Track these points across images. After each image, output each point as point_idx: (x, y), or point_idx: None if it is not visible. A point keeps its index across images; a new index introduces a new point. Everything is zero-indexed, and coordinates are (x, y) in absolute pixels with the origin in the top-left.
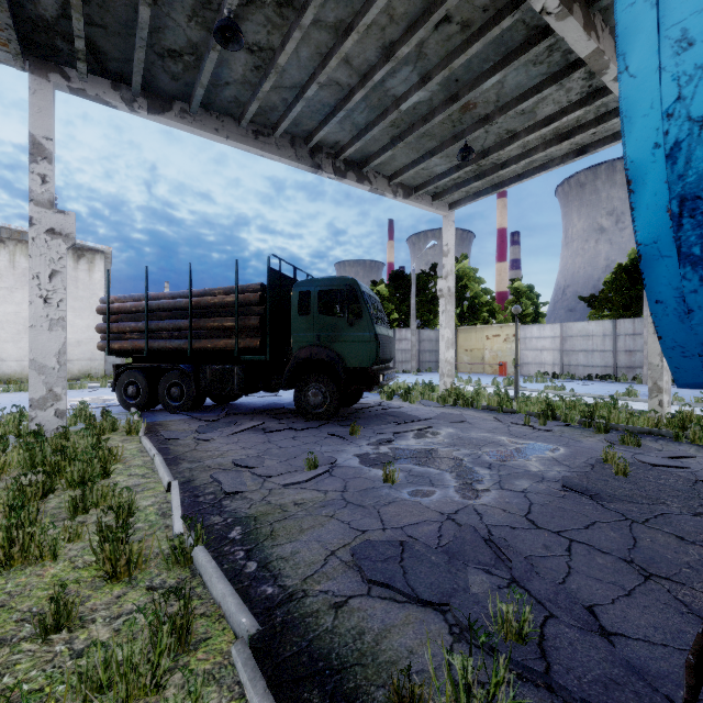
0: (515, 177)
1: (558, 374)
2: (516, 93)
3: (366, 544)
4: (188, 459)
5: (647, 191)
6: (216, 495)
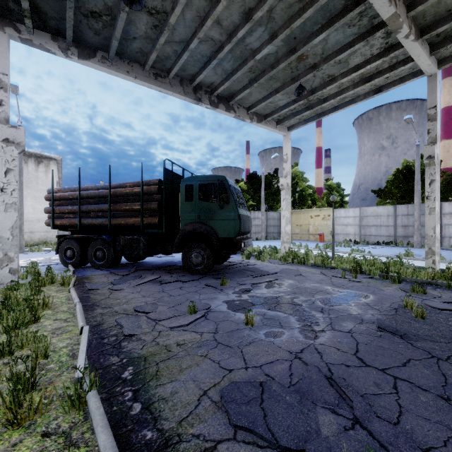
0: (332, 108)
1: (358, 240)
2: (336, 48)
3: (232, 386)
4: (102, 306)
5: None
6: (118, 337)
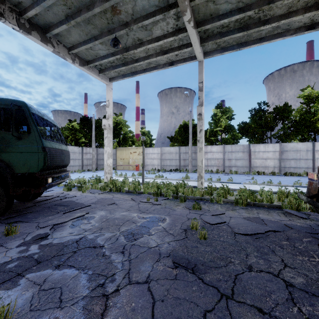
0: (142, 70)
1: (160, 169)
2: (143, 13)
3: None
4: None
5: None
6: None
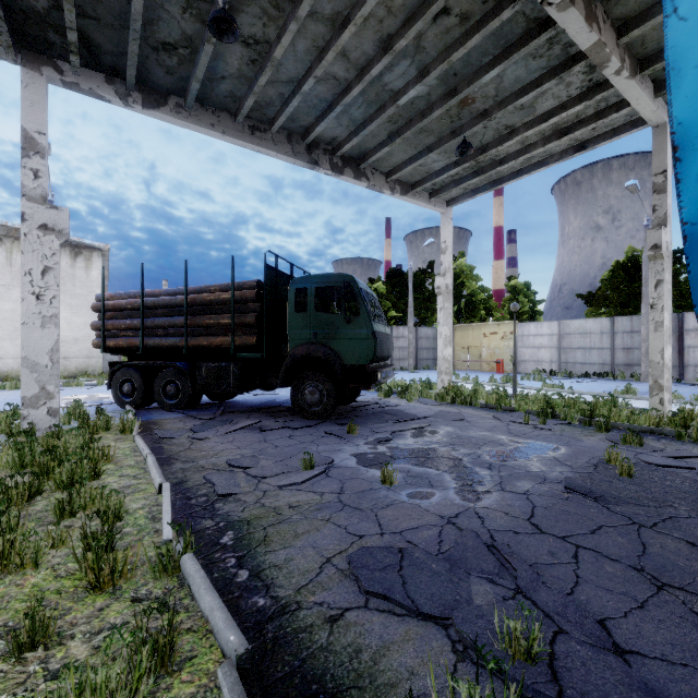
0: (514, 173)
1: (555, 371)
2: (516, 88)
3: (363, 551)
4: (181, 459)
5: (697, 158)
6: (209, 498)
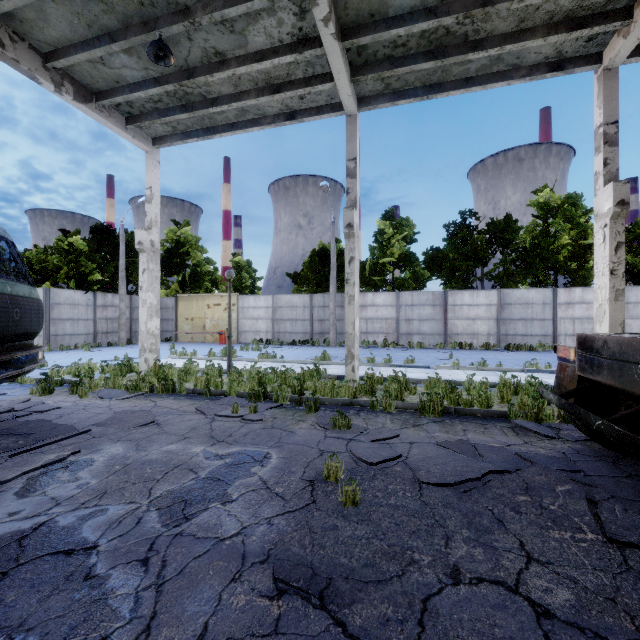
0: (228, 125)
1: (271, 340)
2: None
3: None
4: None
5: None
6: None
